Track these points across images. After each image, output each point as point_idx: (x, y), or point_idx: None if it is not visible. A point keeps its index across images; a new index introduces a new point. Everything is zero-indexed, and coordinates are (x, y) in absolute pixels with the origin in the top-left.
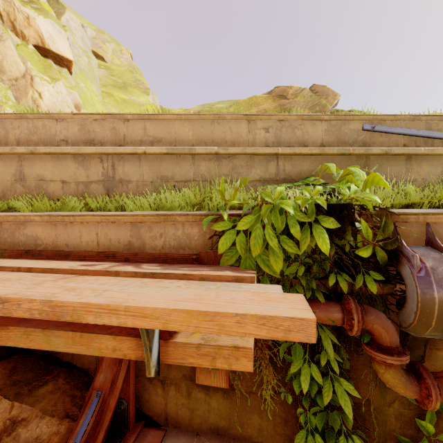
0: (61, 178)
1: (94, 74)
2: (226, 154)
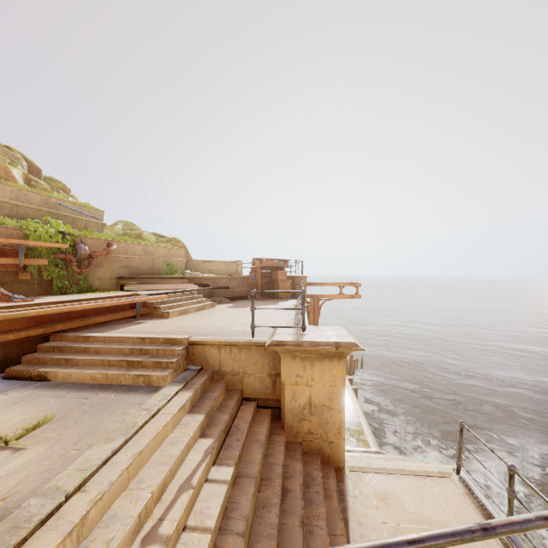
0: None
1: None
2: None
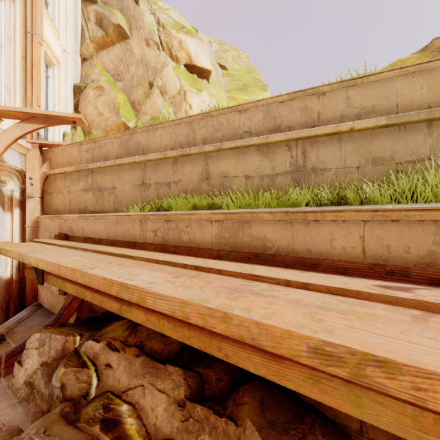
0: (245, 173)
1: (220, 82)
2: None
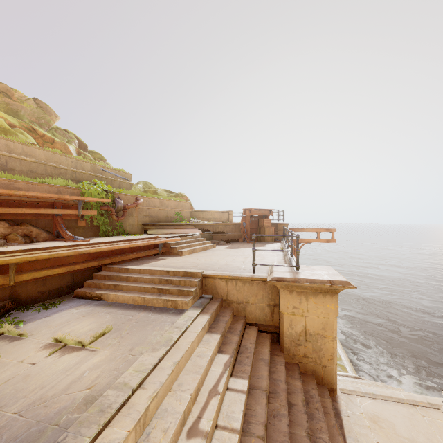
0: None
1: None
2: (58, 168)
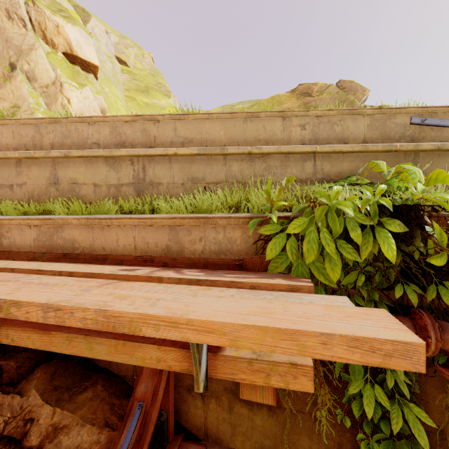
0: (93, 181)
1: (118, 79)
2: (260, 154)
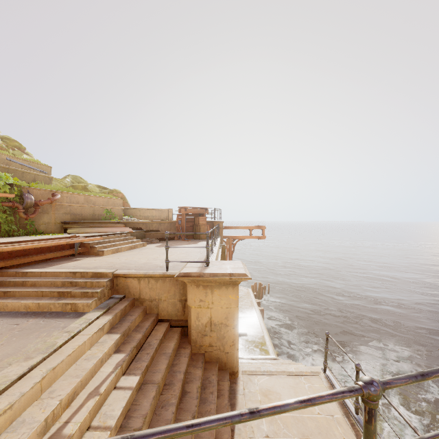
0: None
1: None
2: None
